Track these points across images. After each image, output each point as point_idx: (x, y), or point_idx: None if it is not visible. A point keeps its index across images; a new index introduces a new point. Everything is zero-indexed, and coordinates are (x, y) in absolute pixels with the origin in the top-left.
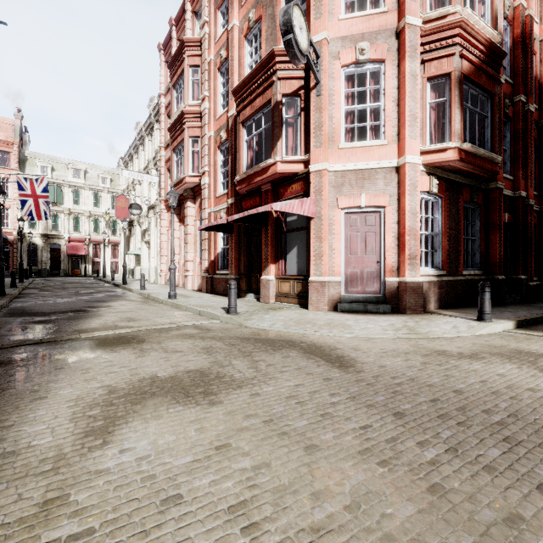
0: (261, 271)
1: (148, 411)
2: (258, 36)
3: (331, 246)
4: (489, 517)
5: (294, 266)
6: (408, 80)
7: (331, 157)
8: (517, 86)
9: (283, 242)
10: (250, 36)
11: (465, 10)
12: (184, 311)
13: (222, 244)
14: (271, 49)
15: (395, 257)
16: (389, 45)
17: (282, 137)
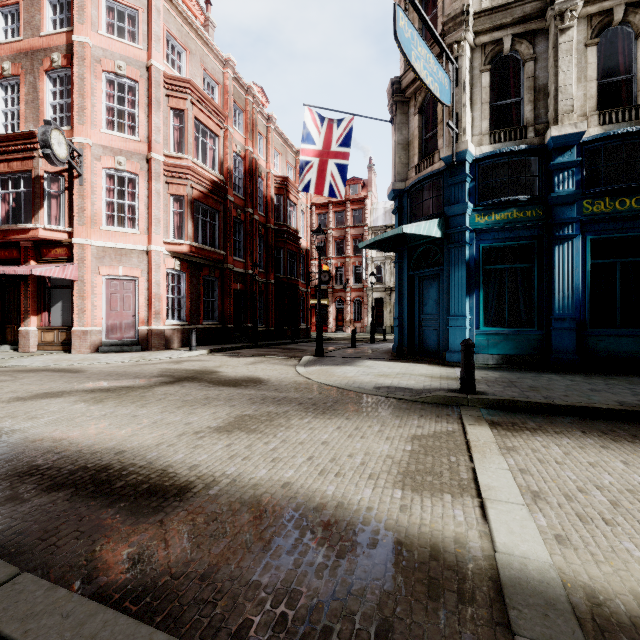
0: (20, 322)
1: None
2: (16, 90)
3: (94, 303)
4: (93, 383)
5: (59, 318)
6: (154, 195)
7: (94, 235)
8: (247, 202)
9: (47, 296)
10: (5, 83)
11: (194, 160)
12: None
13: None
14: (31, 129)
15: (146, 313)
16: (141, 165)
17: (44, 208)
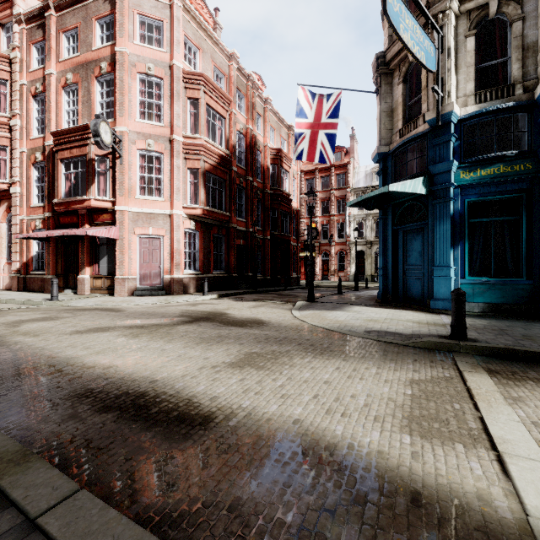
0: (78, 272)
1: (29, 323)
2: (75, 94)
3: (130, 257)
4: (131, 321)
5: (106, 269)
6: (175, 169)
7: (130, 203)
8: (248, 172)
9: (97, 251)
10: (68, 89)
11: (206, 139)
12: (6, 303)
13: (37, 248)
14: (86, 123)
15: (169, 264)
16: (165, 145)
17: (95, 183)
